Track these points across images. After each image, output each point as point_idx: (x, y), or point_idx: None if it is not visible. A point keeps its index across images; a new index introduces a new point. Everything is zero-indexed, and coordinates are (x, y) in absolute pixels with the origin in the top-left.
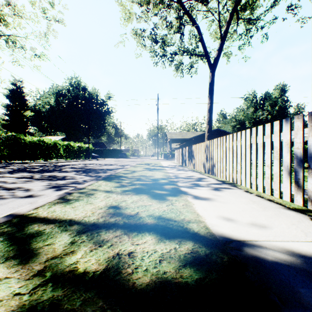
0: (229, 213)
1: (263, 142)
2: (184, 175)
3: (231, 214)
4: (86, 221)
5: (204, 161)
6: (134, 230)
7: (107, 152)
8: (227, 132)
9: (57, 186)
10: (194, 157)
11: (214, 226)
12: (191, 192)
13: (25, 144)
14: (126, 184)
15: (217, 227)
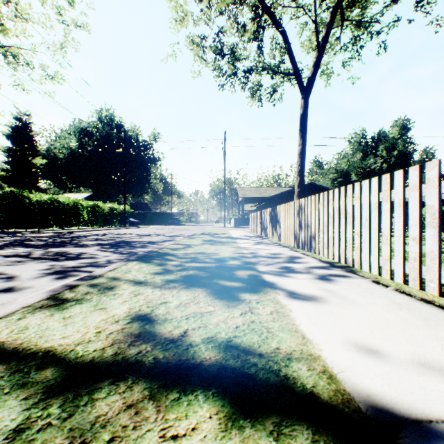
0: (365, 334)
1: (404, 197)
2: (266, 251)
3: (369, 335)
4: (76, 356)
5: (296, 230)
6: (172, 384)
7: (153, 217)
8: (325, 187)
9: (62, 272)
10: (279, 223)
11: (344, 372)
12: (282, 284)
13: (30, 204)
14: (172, 268)
15: (351, 373)
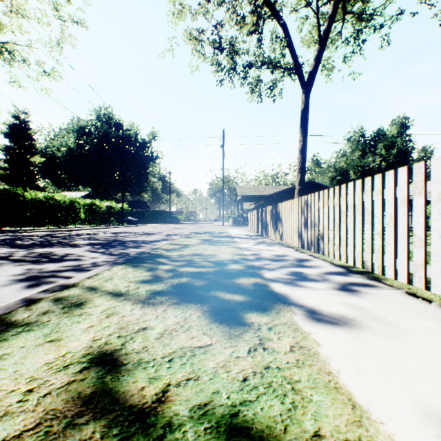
0: None
1: None
2: (269, 253)
3: None
4: None
5: (301, 229)
6: None
7: (151, 215)
8: (325, 186)
9: (36, 277)
10: (281, 222)
11: None
12: (296, 298)
13: (25, 202)
14: (162, 274)
15: None
